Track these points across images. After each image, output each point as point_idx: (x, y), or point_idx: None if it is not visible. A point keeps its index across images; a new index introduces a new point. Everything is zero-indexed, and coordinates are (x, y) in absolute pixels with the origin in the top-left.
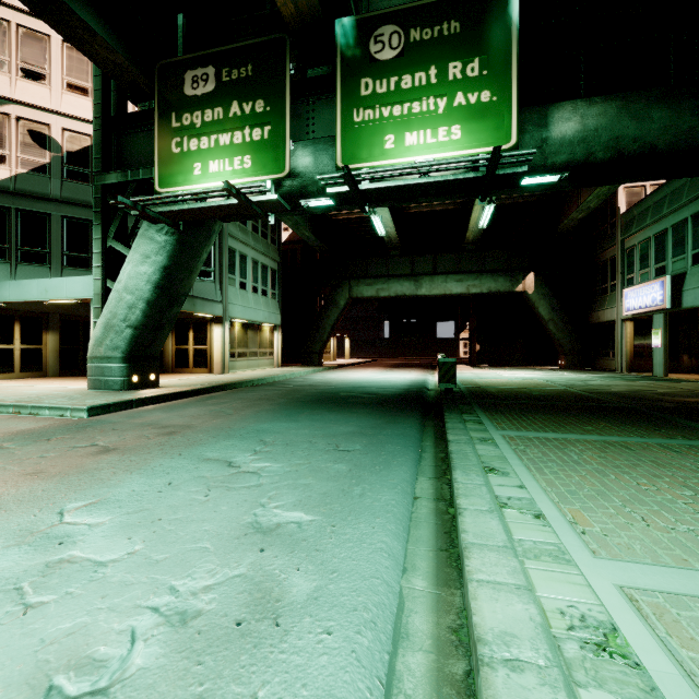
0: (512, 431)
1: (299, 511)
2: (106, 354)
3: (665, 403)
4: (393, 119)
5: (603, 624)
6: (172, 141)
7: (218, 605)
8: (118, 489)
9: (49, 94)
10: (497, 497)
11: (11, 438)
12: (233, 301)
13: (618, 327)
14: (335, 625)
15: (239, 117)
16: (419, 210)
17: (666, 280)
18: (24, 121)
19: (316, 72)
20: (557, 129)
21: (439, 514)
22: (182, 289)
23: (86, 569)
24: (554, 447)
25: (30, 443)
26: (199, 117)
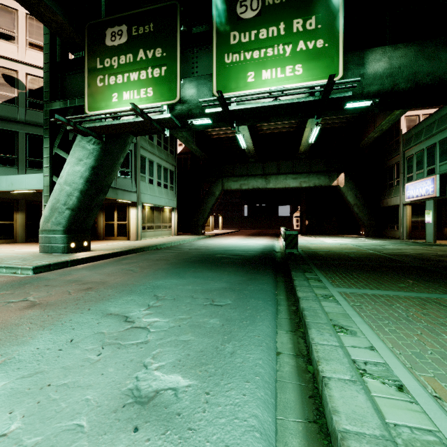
0: (346, 288)
1: (177, 374)
2: (52, 228)
3: (446, 263)
4: (253, 61)
5: None
6: (97, 78)
7: None
8: (25, 347)
9: (17, 50)
10: (354, 362)
11: None
12: (144, 192)
13: (401, 209)
14: None
15: (144, 60)
16: (268, 131)
17: (436, 177)
18: None
19: (198, 29)
20: (371, 67)
21: (300, 373)
22: (106, 183)
23: None
24: (383, 303)
25: None
26: (116, 61)
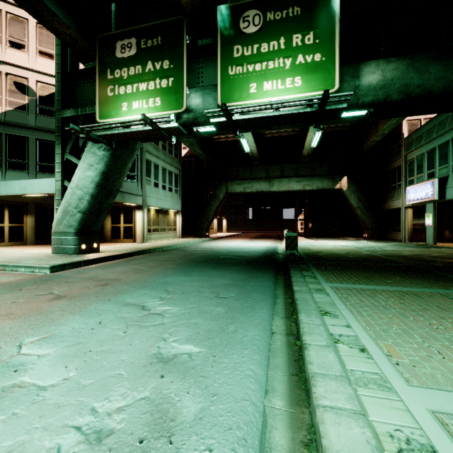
0: (337, 284)
1: (190, 344)
2: (64, 230)
3: (438, 263)
4: (255, 73)
5: (425, 447)
6: (107, 88)
7: (127, 425)
8: (63, 327)
9: (27, 58)
10: (331, 334)
11: None
12: (149, 195)
13: (403, 212)
14: (215, 442)
15: (152, 72)
16: (272, 135)
17: (435, 181)
18: (11, 76)
19: (203, 42)
20: (366, 79)
21: (290, 346)
22: (115, 187)
23: (31, 393)
24: (367, 295)
25: (7, 292)
26: (125, 72)
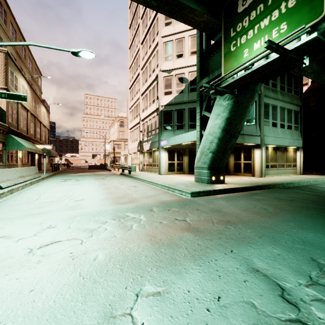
0: None
1: None
2: (201, 165)
3: None
4: None
5: None
6: (230, 45)
7: None
8: (179, 282)
9: (184, 60)
10: None
11: (158, 205)
12: (267, 135)
13: None
14: None
15: None
16: None
17: None
18: (177, 75)
19: None
20: None
21: None
22: (237, 130)
23: None
24: None
25: (161, 210)
26: (246, 20)
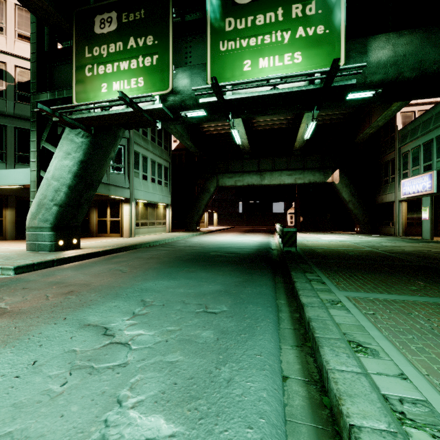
0: (353, 292)
1: (159, 415)
2: (39, 225)
3: None
4: (250, 48)
5: None
6: (85, 67)
7: None
8: None
9: (5, 41)
10: (386, 399)
11: None
12: (137, 188)
13: (397, 205)
14: None
15: (135, 49)
16: (263, 128)
17: (433, 173)
18: None
19: (192, 17)
20: (374, 55)
21: (315, 409)
22: (96, 178)
23: None
24: (399, 311)
25: None
26: (105, 49)
